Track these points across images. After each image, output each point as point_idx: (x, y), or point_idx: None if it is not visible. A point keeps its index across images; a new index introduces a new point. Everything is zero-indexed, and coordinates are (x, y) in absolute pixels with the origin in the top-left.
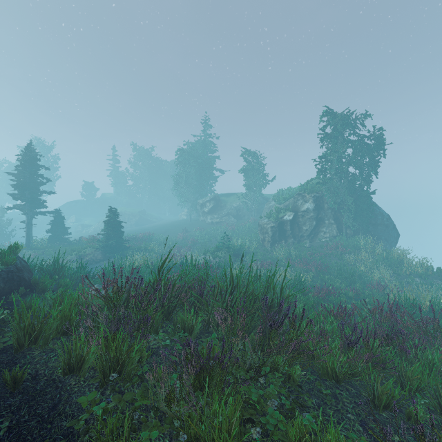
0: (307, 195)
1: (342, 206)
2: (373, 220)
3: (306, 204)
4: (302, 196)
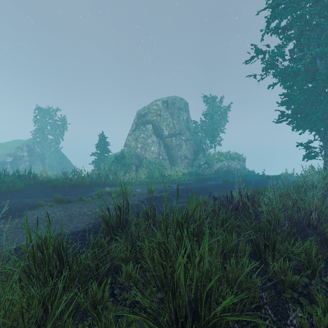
0: (24, 147)
1: (45, 155)
2: (62, 162)
3: (23, 153)
4: (20, 148)
